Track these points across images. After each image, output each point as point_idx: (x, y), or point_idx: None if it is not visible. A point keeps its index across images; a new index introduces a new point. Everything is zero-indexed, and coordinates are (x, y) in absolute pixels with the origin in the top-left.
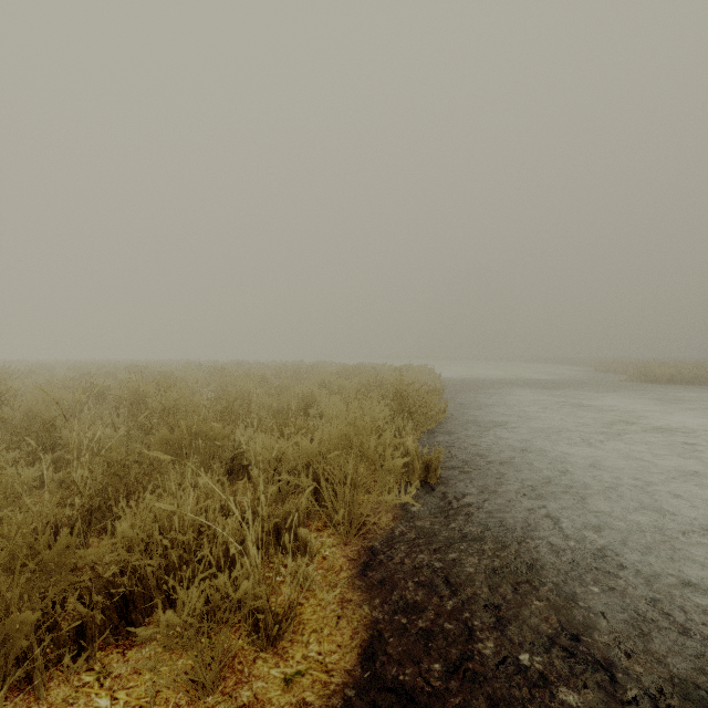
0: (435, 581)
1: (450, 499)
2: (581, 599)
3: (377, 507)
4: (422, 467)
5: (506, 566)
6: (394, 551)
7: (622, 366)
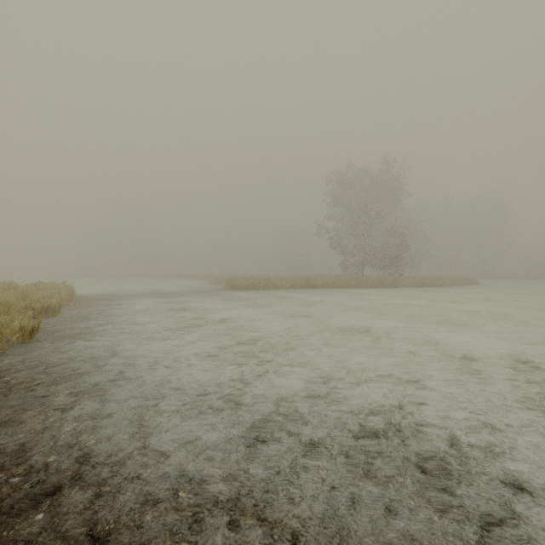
0: None
1: None
2: None
3: None
4: None
5: None
6: None
7: (225, 280)
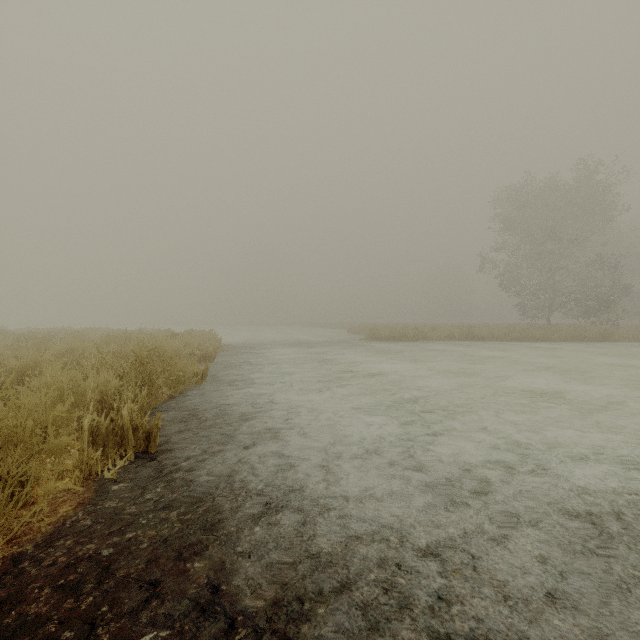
0: (85, 576)
1: (164, 466)
2: (243, 544)
3: (63, 495)
4: (143, 437)
5: (184, 531)
6: (51, 550)
7: (364, 329)
